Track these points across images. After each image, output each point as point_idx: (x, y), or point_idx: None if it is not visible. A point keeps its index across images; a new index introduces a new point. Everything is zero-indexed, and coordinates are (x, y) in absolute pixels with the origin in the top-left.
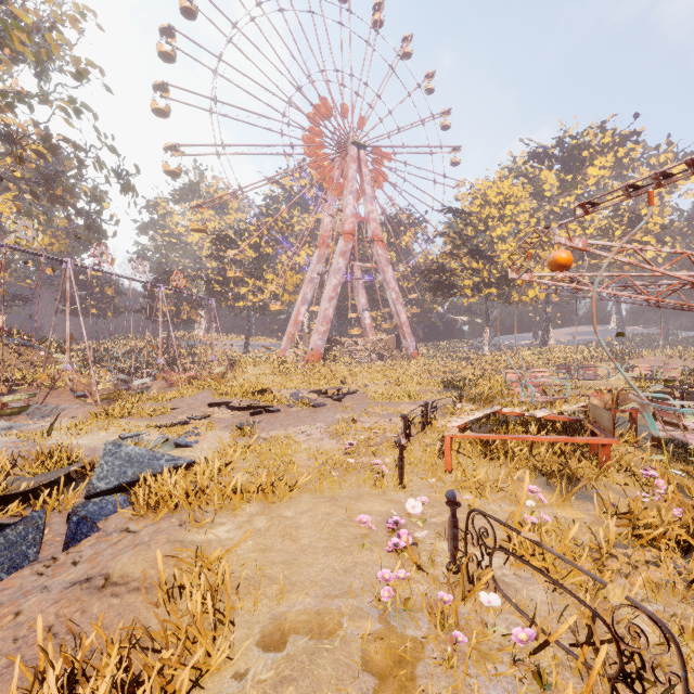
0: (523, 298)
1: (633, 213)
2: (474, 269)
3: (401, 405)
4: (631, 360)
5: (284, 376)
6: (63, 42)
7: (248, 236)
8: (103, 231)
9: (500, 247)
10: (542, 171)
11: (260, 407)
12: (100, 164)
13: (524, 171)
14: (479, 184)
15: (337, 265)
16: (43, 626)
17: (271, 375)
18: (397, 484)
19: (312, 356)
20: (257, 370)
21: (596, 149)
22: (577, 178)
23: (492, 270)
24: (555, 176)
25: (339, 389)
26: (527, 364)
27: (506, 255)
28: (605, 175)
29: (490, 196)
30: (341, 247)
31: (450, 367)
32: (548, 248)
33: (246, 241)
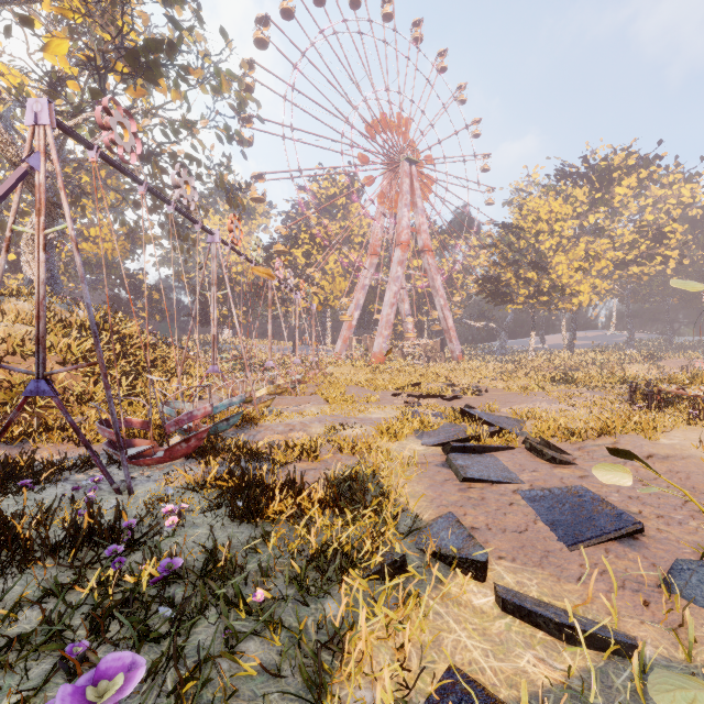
0: (566, 306)
1: (657, 229)
2: (526, 279)
3: (562, 392)
4: (660, 361)
5: (379, 375)
6: (236, 81)
7: (300, 244)
8: (191, 239)
9: (554, 260)
10: (573, 189)
11: (439, 395)
12: (222, 181)
13: (556, 188)
14: (530, 202)
15: (396, 273)
16: (666, 470)
17: (367, 374)
18: (702, 425)
19: (378, 358)
20: (343, 370)
21: (624, 170)
22: (605, 196)
23: (544, 280)
24: (585, 193)
25: (462, 384)
26: (570, 365)
27: (562, 267)
28: (628, 193)
29: (541, 213)
30: (398, 257)
31: (506, 367)
32: (592, 261)
33: (299, 248)
